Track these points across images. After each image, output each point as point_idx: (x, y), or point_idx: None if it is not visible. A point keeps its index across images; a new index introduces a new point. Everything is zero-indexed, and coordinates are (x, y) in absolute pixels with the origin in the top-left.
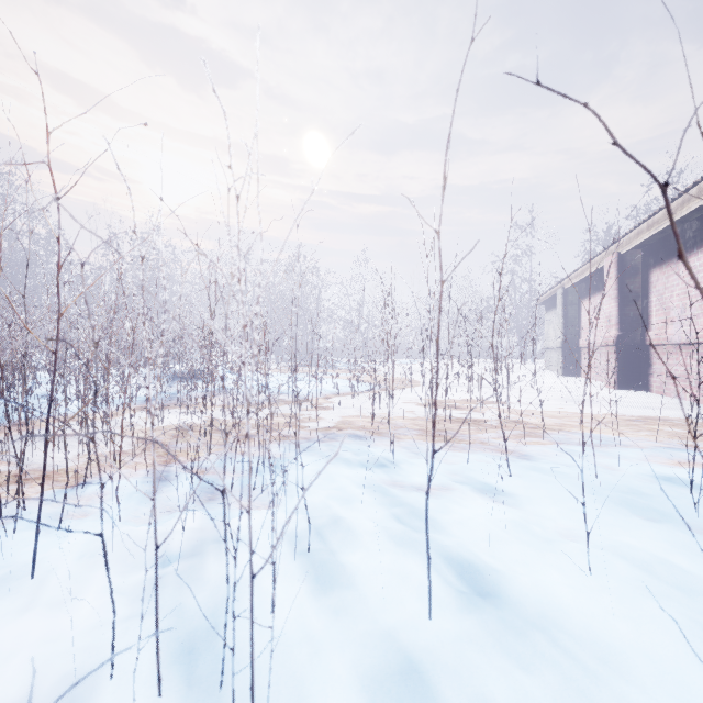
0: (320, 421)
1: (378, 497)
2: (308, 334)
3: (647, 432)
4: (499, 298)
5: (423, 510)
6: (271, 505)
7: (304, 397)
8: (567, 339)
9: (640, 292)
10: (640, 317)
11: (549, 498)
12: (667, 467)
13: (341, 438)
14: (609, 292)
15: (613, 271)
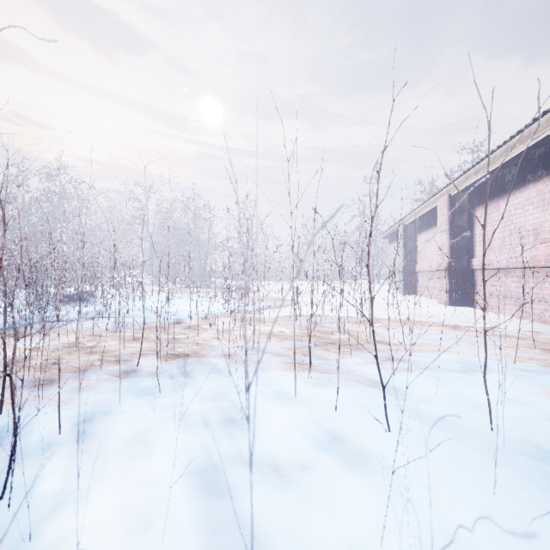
0: (183, 347)
1: (201, 506)
2: (200, 260)
3: (497, 351)
4: (376, 204)
5: (268, 546)
6: (2, 549)
7: (180, 318)
8: (406, 265)
9: (466, 227)
10: (466, 247)
11: (452, 483)
12: (549, 402)
13: (195, 373)
14: (442, 227)
15: (445, 209)
